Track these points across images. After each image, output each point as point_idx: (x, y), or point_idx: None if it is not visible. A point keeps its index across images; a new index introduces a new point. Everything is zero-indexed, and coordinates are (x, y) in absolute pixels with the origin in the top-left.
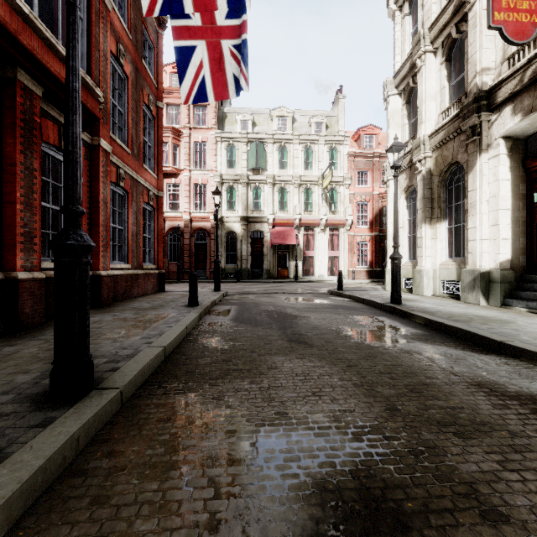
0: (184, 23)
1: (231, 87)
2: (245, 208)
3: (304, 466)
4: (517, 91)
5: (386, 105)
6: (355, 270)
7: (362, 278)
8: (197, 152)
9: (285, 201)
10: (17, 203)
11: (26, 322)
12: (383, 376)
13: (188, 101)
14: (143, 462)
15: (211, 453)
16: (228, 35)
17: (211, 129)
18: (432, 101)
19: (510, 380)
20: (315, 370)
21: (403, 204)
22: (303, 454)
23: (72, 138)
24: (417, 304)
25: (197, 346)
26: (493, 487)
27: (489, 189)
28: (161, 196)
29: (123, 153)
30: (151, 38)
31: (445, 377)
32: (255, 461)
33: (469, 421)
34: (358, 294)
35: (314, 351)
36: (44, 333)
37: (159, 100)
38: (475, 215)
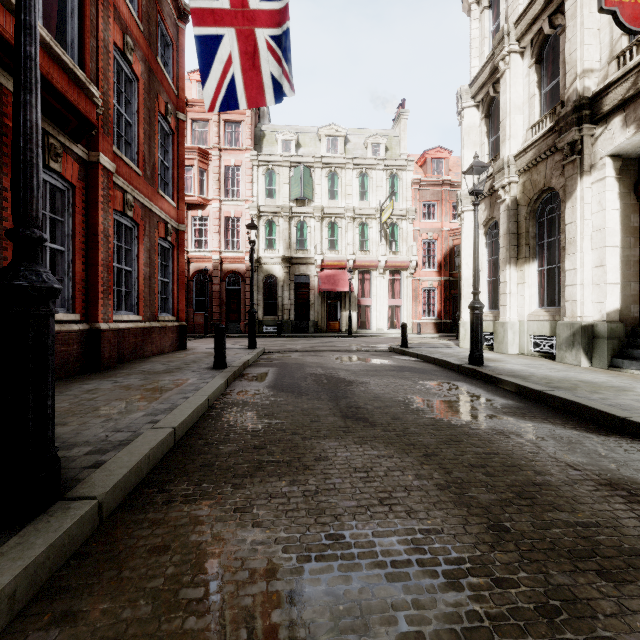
0: (206, 4)
1: (267, 88)
2: (287, 247)
3: None
4: (629, 97)
5: (460, 119)
6: (420, 322)
7: (429, 332)
8: (229, 178)
9: (336, 239)
10: None
11: None
12: (475, 471)
13: (212, 104)
14: (114, 636)
15: (224, 616)
16: (264, 20)
17: (246, 151)
18: (518, 114)
19: None
20: (380, 462)
21: (481, 241)
22: (371, 616)
23: (24, 127)
24: (503, 366)
25: (220, 424)
26: None
27: (592, 221)
28: (182, 230)
29: (132, 174)
30: (169, 32)
31: (562, 473)
32: (295, 631)
33: (614, 549)
34: (427, 353)
35: (377, 433)
36: None
37: (180, 110)
38: (574, 253)
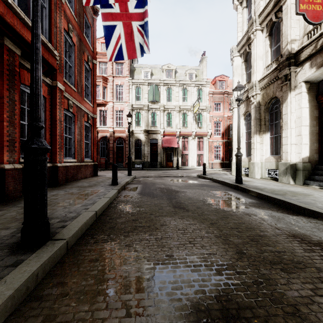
0: (109, 11)
1: (138, 50)
2: (146, 125)
3: (185, 293)
4: (313, 53)
5: (232, 62)
6: (213, 162)
7: (217, 167)
8: (117, 91)
9: (171, 121)
10: (4, 121)
11: (10, 195)
12: (233, 230)
13: (111, 58)
14: (80, 290)
15: (124, 284)
16: (136, 18)
17: (126, 77)
18: (260, 60)
19: (313, 233)
20: (190, 226)
21: (242, 122)
22: (184, 284)
23: (35, 79)
24: (252, 184)
25: (116, 210)
26: (310, 307)
27: (295, 113)
28: (95, 118)
29: (72, 91)
30: (89, 21)
31: (272, 231)
32: (153, 289)
33: (290, 261)
34: (215, 177)
35: (189, 214)
36: (21, 202)
37: (94, 59)
38: (287, 129)
